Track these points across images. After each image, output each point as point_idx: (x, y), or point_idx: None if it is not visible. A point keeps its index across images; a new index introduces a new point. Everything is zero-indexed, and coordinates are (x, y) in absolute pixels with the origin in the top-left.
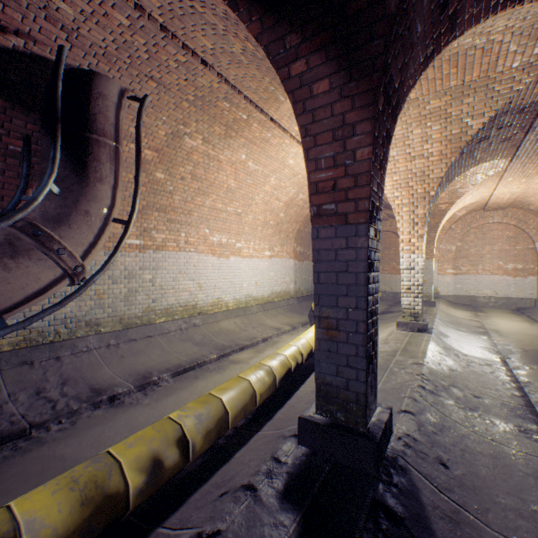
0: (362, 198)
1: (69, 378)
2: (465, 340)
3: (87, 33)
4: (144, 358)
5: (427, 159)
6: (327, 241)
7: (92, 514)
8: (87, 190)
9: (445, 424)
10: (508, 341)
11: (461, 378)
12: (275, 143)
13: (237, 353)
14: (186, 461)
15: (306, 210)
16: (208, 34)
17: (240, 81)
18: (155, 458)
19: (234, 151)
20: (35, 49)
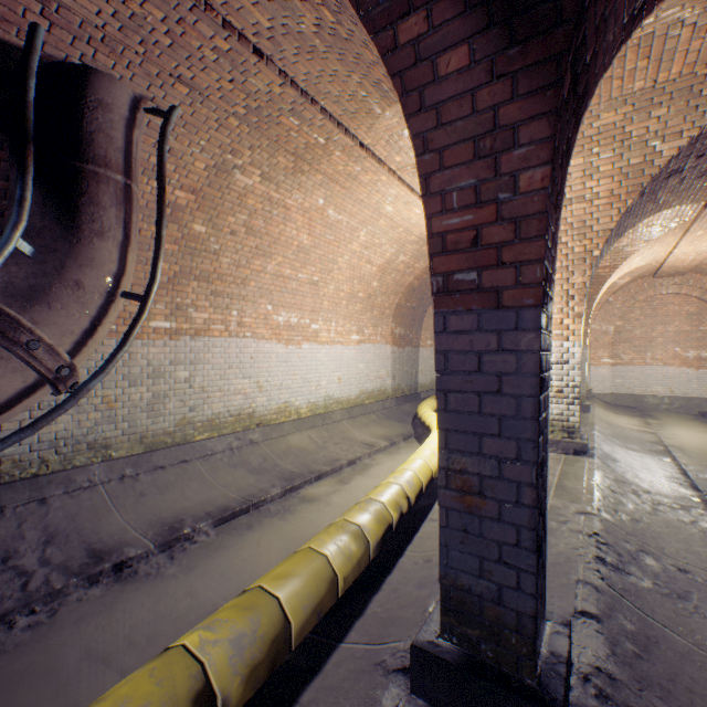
0: (530, 261)
1: (57, 533)
2: (641, 466)
3: (71, 0)
4: (174, 496)
5: (590, 202)
6: (462, 337)
7: None
8: (79, 249)
9: (649, 633)
10: (702, 466)
11: (651, 535)
12: (366, 181)
13: (311, 484)
14: None
15: (409, 277)
16: (261, 1)
17: (315, 84)
18: None
19: (308, 193)
20: None
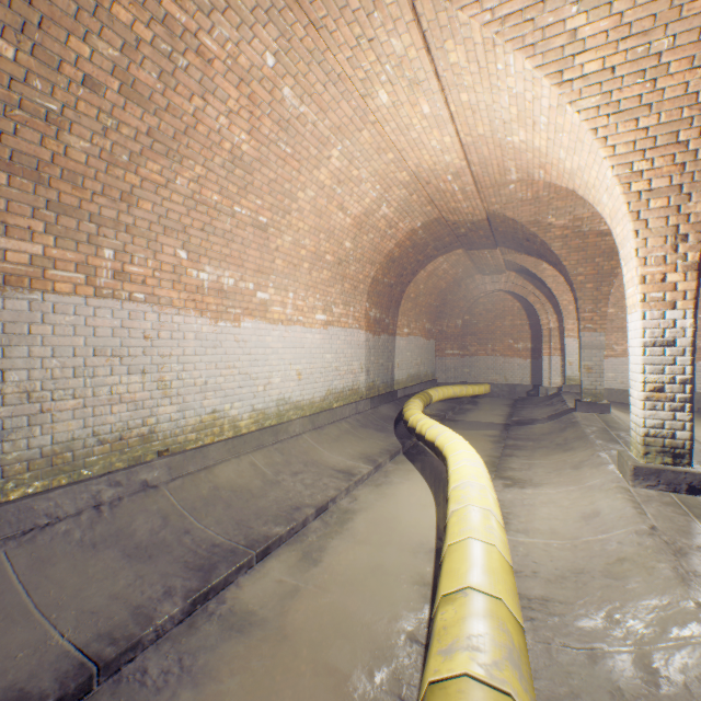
0: None
1: None
2: None
3: None
4: None
5: None
6: None
7: None
8: None
9: None
10: None
11: None
12: (355, 1)
13: (251, 571)
14: None
15: (389, 242)
16: None
17: None
18: None
19: (245, 31)
20: None
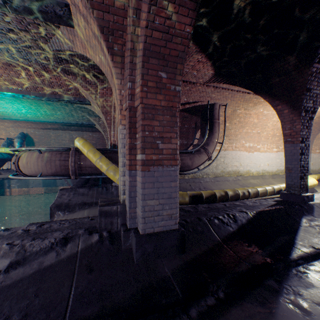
0: (298, 137)
1: (205, 187)
2: None
3: (216, 97)
4: (223, 186)
5: None
6: (288, 148)
7: (235, 194)
8: (213, 135)
9: None
10: None
11: None
12: None
13: None
14: (249, 196)
15: None
16: None
17: None
18: (243, 192)
19: (257, 109)
20: (202, 103)
